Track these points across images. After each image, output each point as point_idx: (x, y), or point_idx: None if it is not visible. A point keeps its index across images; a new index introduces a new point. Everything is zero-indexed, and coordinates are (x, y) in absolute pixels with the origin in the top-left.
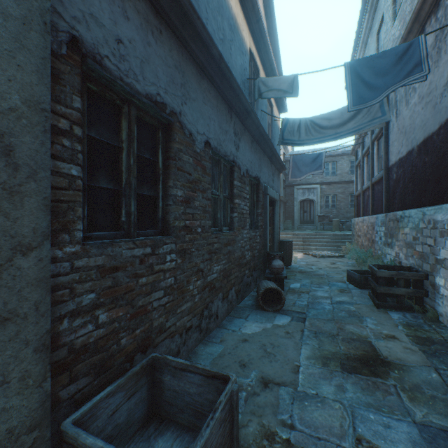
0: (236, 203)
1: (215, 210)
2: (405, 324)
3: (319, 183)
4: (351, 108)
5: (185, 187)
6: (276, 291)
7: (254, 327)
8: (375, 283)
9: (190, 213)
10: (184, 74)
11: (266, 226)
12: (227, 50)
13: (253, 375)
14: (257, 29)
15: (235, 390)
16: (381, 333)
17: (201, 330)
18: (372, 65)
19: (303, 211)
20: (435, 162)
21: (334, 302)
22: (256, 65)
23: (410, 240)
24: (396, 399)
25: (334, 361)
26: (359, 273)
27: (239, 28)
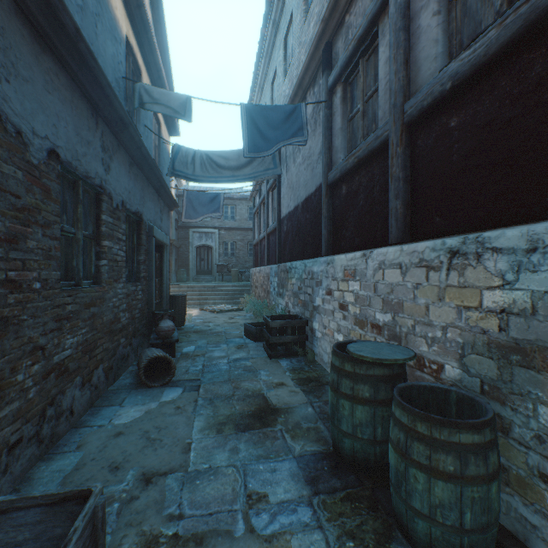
0: (106, 246)
1: (70, 255)
2: (292, 369)
3: (218, 227)
4: (247, 153)
5: (8, 217)
6: (164, 360)
7: (133, 412)
8: (269, 334)
9: (19, 259)
10: (5, 32)
11: (152, 277)
12: (90, 24)
13: (131, 476)
14: (138, 16)
15: (101, 504)
16: (272, 383)
17: (41, 441)
18: (265, 115)
19: (200, 258)
20: (313, 220)
21: (232, 360)
22: (137, 63)
23: (297, 290)
24: (282, 441)
25: (230, 424)
26: (256, 326)
27: (111, 2)
